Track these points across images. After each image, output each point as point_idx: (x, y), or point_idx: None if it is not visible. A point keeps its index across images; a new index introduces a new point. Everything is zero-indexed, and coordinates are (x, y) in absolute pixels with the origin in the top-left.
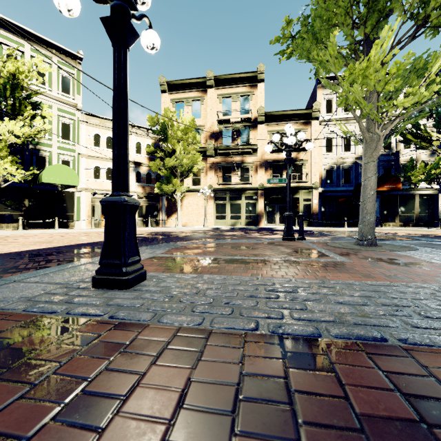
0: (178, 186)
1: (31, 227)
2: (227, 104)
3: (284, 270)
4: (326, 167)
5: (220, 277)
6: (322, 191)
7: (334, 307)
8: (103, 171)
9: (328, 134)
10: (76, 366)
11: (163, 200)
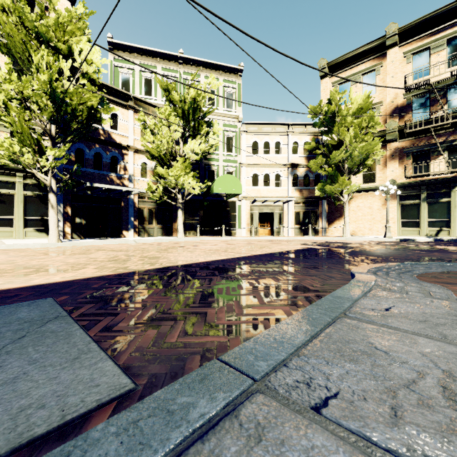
0: (346, 185)
1: (204, 234)
2: (421, 60)
3: None
4: None
5: None
6: None
7: None
8: (261, 178)
9: None
10: None
11: (323, 205)
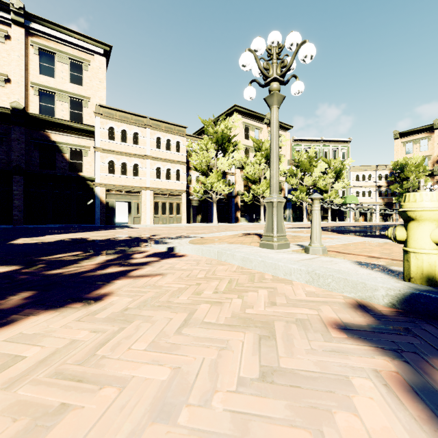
0: None
1: None
2: None
3: None
4: None
5: None
6: None
7: None
8: (360, 193)
9: None
10: None
11: (396, 206)
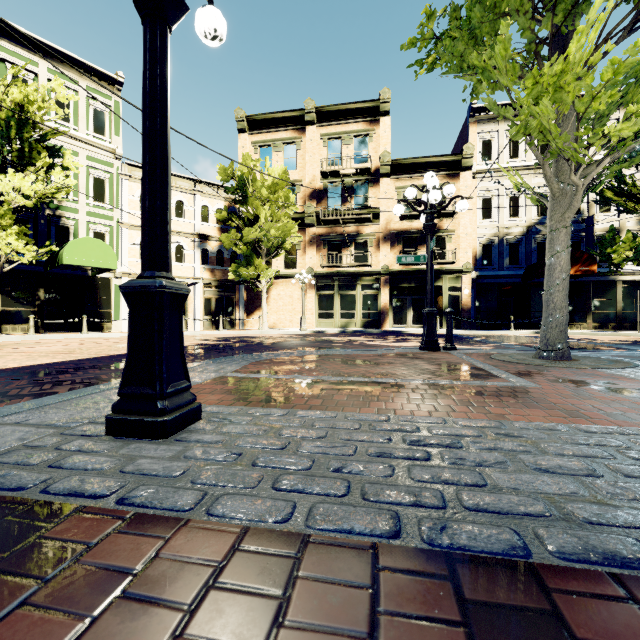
0: (263, 269)
1: (48, 330)
2: (335, 148)
3: (430, 402)
4: (483, 240)
5: (324, 415)
6: (477, 277)
7: (537, 481)
8: None
9: (485, 192)
10: (15, 634)
11: (241, 291)
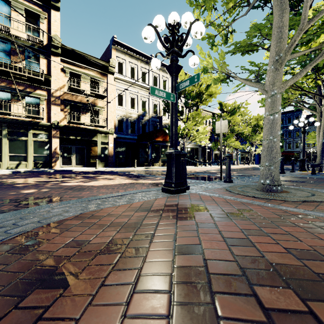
0: None
1: None
2: (3, 8)
3: None
4: (119, 117)
5: None
6: (116, 137)
7: None
8: None
9: (120, 91)
10: None
11: None
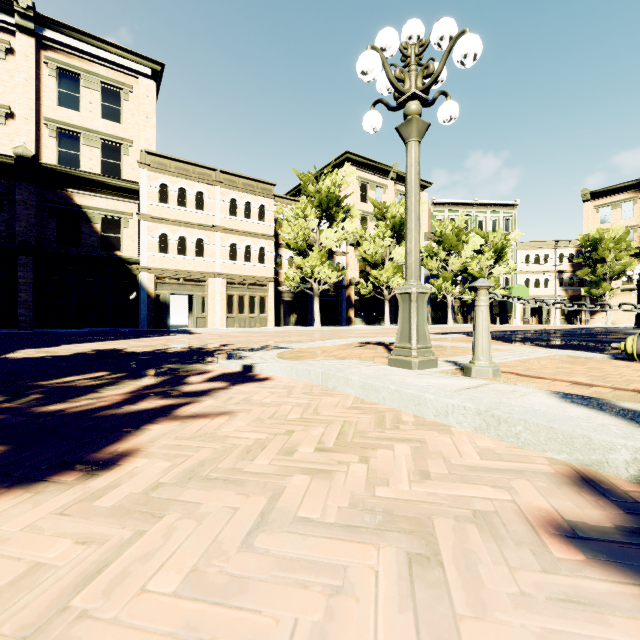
0: (608, 289)
1: None
2: None
3: None
4: None
5: None
6: None
7: None
8: (532, 281)
9: None
10: None
11: (586, 301)
